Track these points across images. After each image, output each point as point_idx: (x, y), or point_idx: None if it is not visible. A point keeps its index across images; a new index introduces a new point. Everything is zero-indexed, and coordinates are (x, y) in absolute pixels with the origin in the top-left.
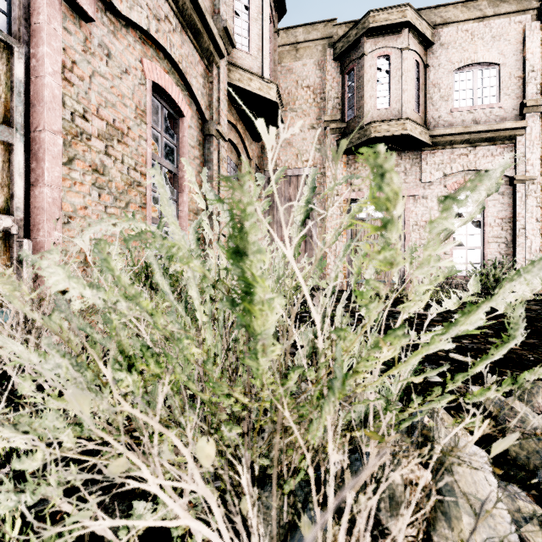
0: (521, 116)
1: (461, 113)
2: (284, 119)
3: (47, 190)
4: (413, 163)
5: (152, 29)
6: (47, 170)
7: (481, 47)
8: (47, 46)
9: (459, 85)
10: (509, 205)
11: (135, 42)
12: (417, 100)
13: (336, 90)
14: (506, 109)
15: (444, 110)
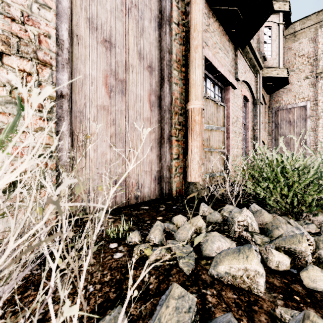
0: None
1: None
2: None
3: (230, 141)
4: None
5: (245, 78)
6: (230, 136)
7: None
8: (230, 103)
9: None
10: None
11: (240, 85)
12: None
13: None
14: None
15: None
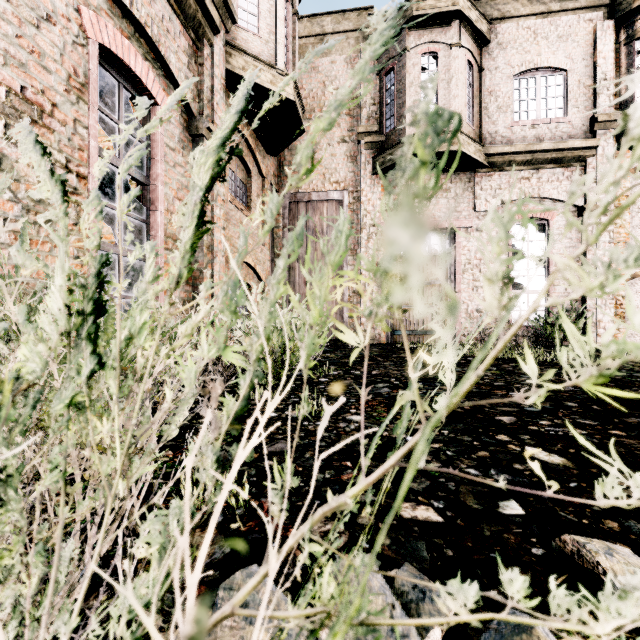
0: (591, 133)
1: (523, 127)
2: (307, 130)
3: None
4: (465, 188)
5: None
6: None
7: (545, 49)
8: None
9: (519, 93)
10: (577, 240)
11: None
12: (470, 110)
13: (372, 94)
14: (574, 125)
15: (502, 124)
